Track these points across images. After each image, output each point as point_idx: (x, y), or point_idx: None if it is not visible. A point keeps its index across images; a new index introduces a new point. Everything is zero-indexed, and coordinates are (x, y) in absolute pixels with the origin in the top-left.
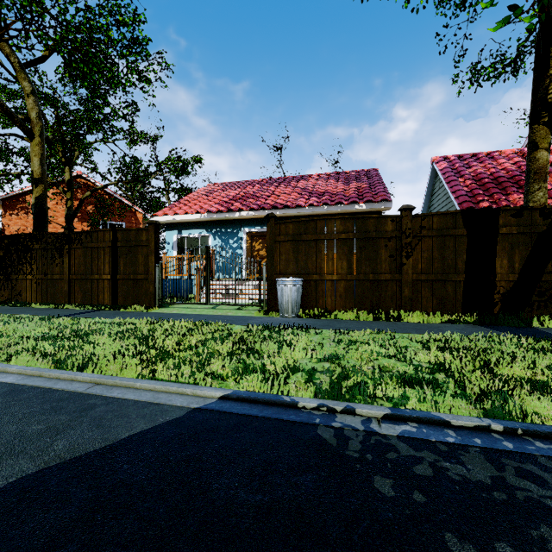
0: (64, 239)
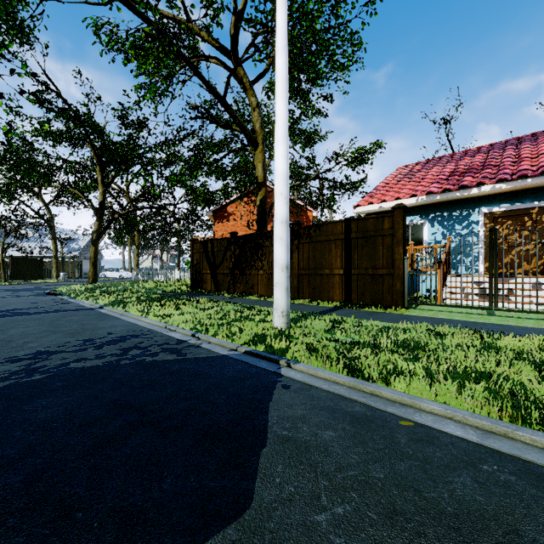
0: (293, 234)
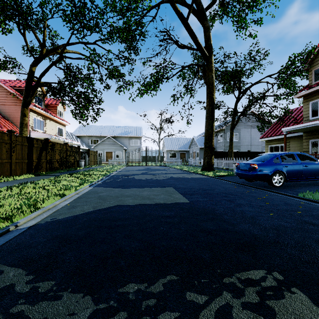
0: None
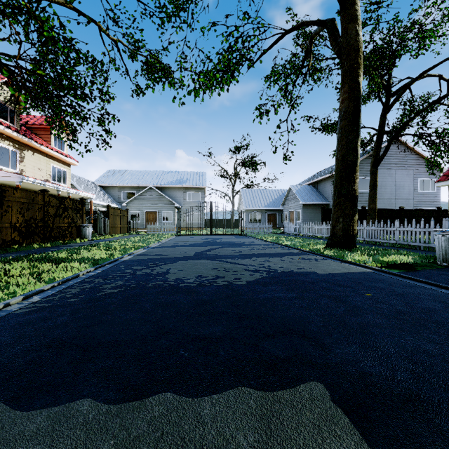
0: None
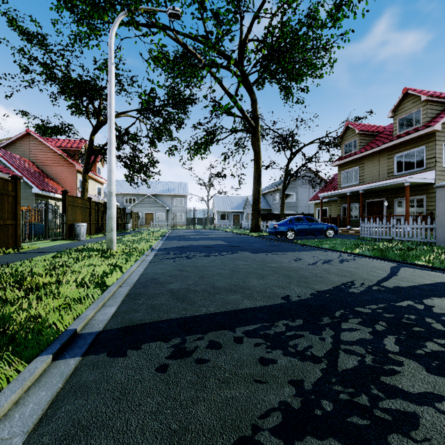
0: None
